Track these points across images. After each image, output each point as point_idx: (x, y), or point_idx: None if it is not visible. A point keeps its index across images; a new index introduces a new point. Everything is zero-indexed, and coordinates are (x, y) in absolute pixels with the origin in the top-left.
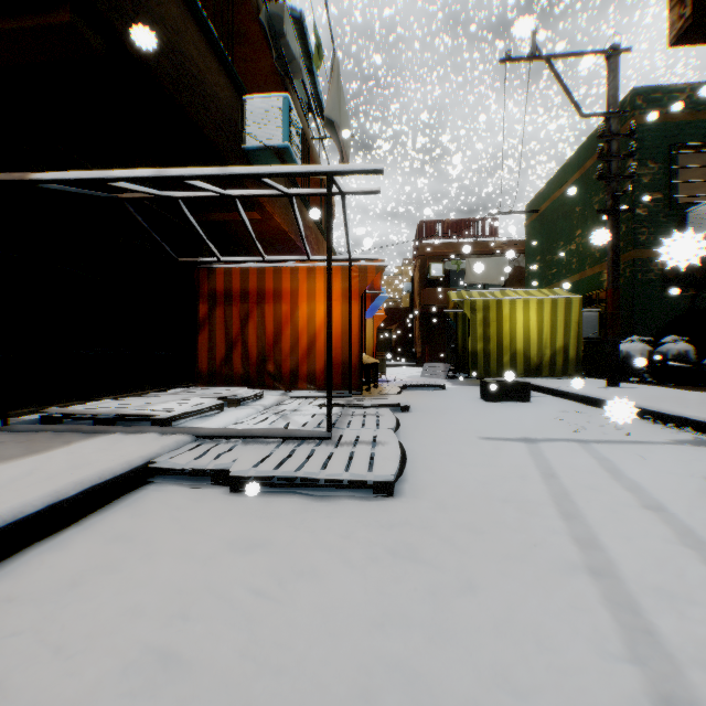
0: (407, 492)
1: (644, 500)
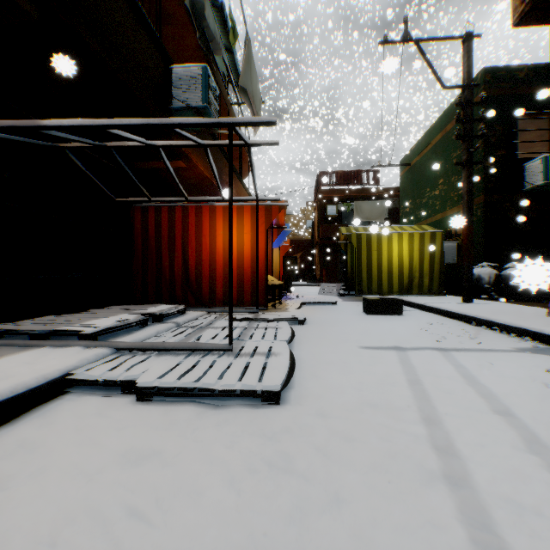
0: (292, 399)
1: (494, 405)
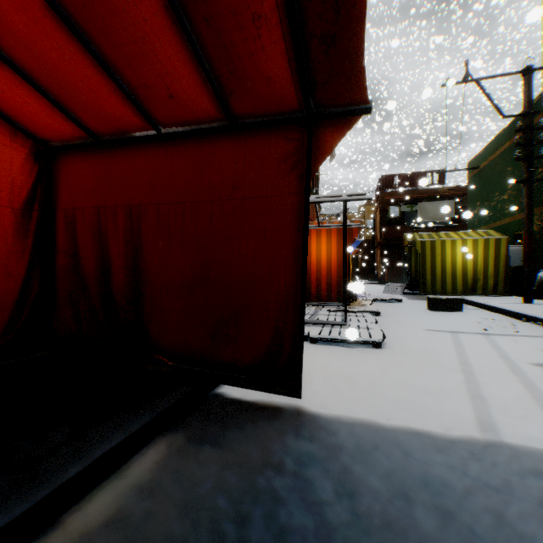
0: (387, 348)
1: (501, 355)
